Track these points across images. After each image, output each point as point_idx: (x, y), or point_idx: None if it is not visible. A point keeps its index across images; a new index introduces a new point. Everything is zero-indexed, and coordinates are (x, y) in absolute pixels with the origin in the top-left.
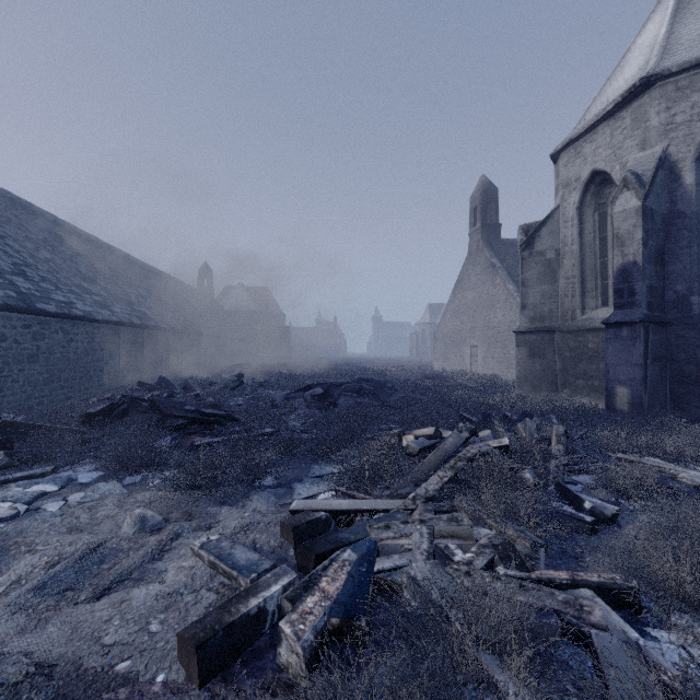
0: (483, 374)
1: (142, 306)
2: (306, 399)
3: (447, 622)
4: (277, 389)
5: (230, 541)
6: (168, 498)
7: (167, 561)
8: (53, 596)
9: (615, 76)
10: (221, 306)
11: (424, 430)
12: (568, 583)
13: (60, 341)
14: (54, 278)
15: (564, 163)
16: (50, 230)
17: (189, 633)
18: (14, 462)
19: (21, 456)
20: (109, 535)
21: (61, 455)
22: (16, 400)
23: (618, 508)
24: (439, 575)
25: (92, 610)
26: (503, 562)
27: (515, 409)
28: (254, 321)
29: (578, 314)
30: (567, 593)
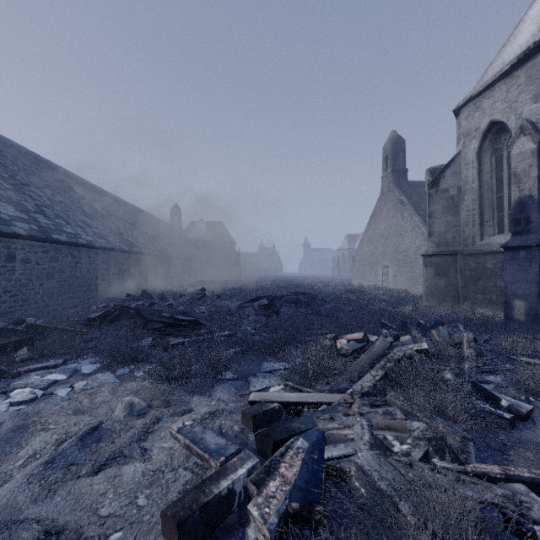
0: (394, 289)
1: (129, 237)
2: (255, 308)
3: (397, 512)
4: (231, 300)
5: (201, 427)
6: (151, 387)
7: (151, 442)
8: (60, 470)
9: (509, 42)
10: (187, 237)
11: (354, 335)
12: (502, 477)
13: (69, 263)
14: (65, 215)
15: (465, 116)
16: (63, 180)
17: (171, 512)
18: (34, 355)
19: (39, 351)
20: (105, 417)
21: (69, 351)
22: (38, 307)
23: (532, 406)
24: (383, 466)
25: (91, 484)
26: (438, 455)
27: (425, 318)
28: (212, 247)
29: (477, 240)
30: (503, 487)
